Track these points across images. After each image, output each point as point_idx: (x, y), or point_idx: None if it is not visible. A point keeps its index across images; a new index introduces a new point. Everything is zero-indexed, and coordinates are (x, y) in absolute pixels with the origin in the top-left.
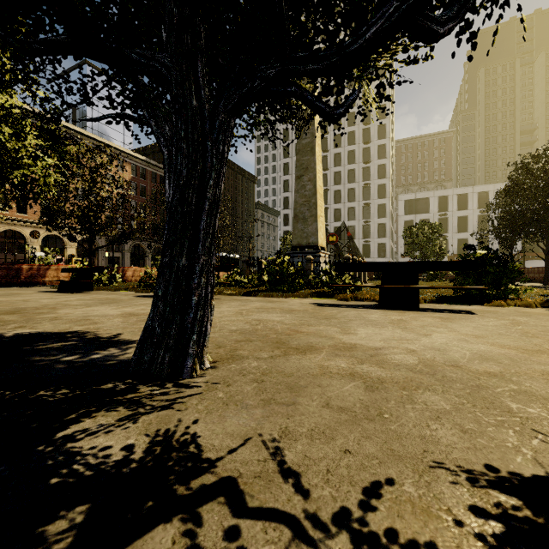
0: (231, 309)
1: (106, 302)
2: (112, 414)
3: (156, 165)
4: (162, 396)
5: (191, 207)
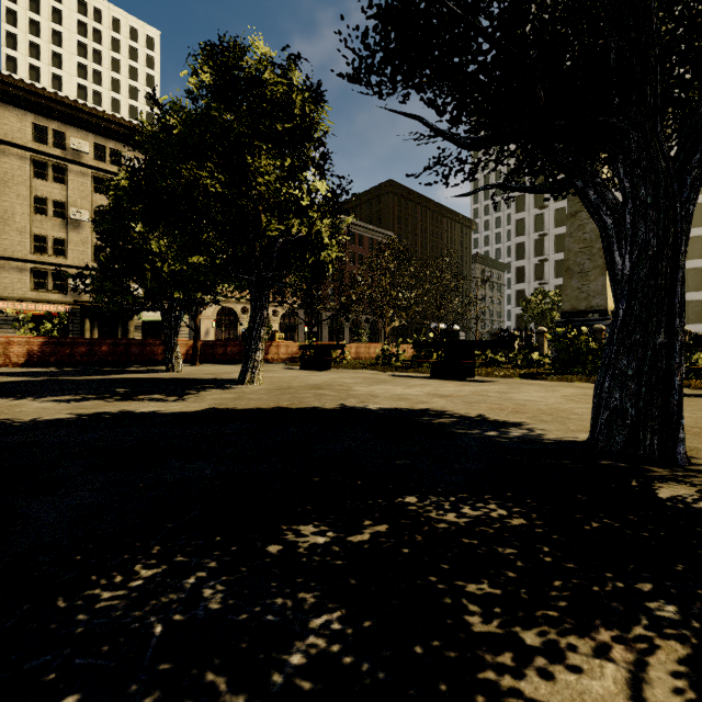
0: (547, 394)
1: (376, 381)
2: (677, 487)
3: (354, 224)
4: (698, 478)
5: (665, 279)
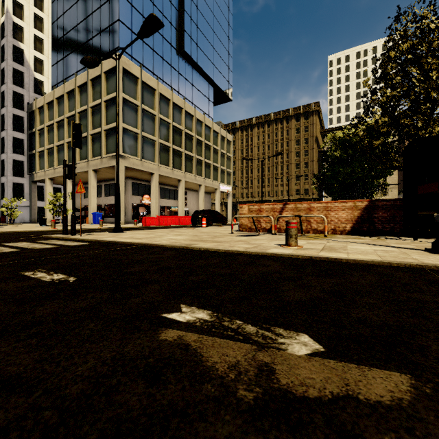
0: None
1: None
2: None
3: None
4: None
5: None
